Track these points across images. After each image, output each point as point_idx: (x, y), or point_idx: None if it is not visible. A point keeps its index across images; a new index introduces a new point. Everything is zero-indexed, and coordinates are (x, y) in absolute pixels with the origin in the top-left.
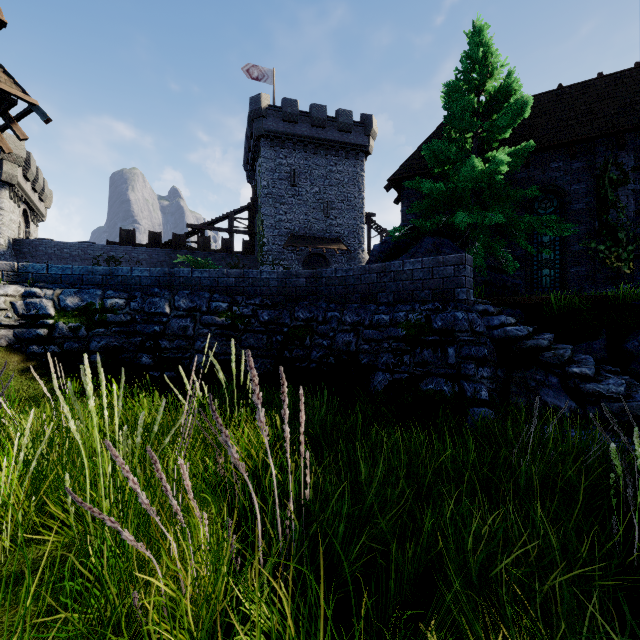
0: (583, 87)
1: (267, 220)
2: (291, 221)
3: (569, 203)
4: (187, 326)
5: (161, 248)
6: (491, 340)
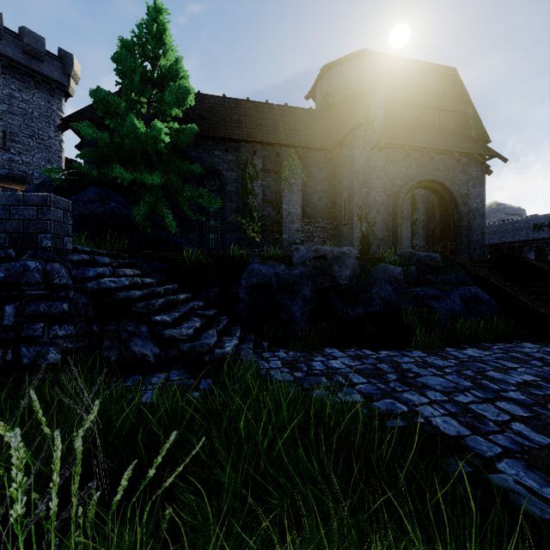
0: (237, 102)
1: None
2: None
3: (226, 185)
4: None
5: None
6: (87, 293)
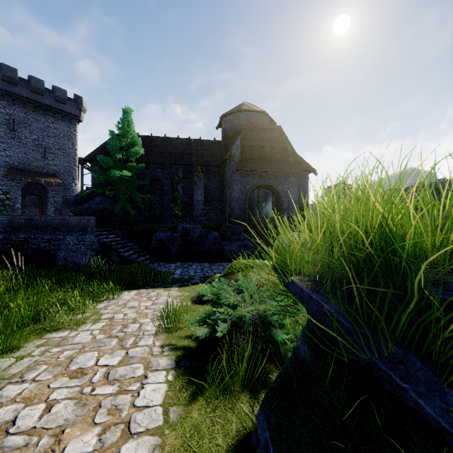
0: (171, 140)
1: None
2: (10, 157)
3: (163, 186)
4: None
5: None
6: (99, 243)
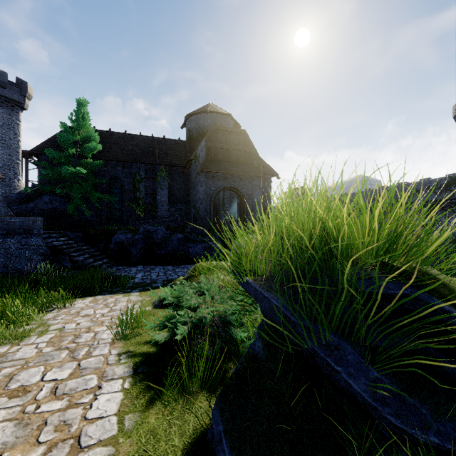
0: (133, 137)
1: None
2: None
3: (123, 186)
4: None
5: None
6: (48, 247)
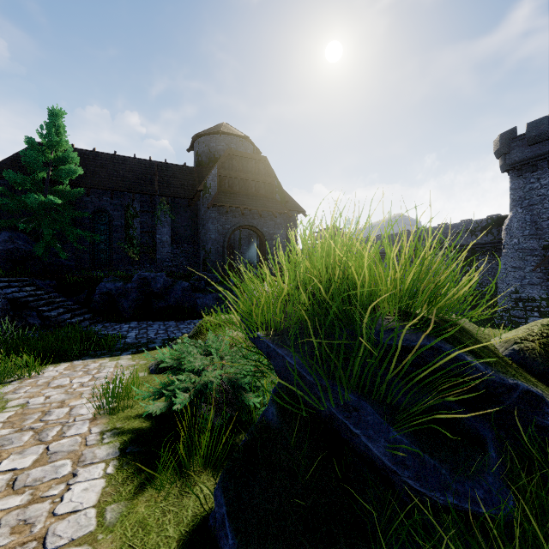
0: (125, 159)
1: None
2: None
3: (112, 221)
4: None
5: None
6: (7, 299)
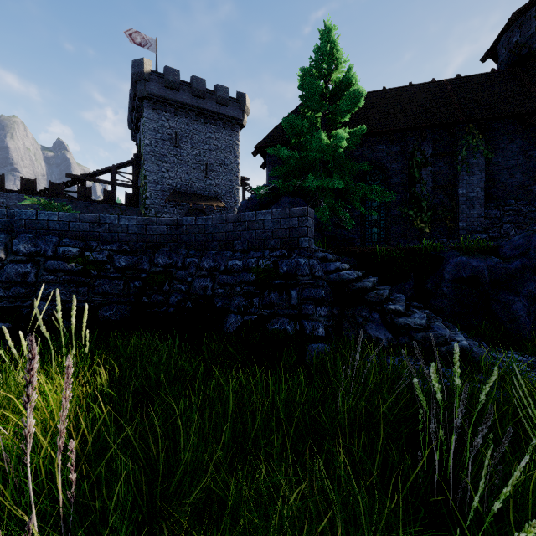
0: (399, 91)
1: (150, 176)
2: (173, 178)
3: (390, 177)
4: (27, 272)
5: (36, 195)
6: (328, 283)
